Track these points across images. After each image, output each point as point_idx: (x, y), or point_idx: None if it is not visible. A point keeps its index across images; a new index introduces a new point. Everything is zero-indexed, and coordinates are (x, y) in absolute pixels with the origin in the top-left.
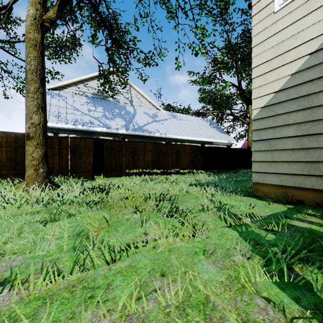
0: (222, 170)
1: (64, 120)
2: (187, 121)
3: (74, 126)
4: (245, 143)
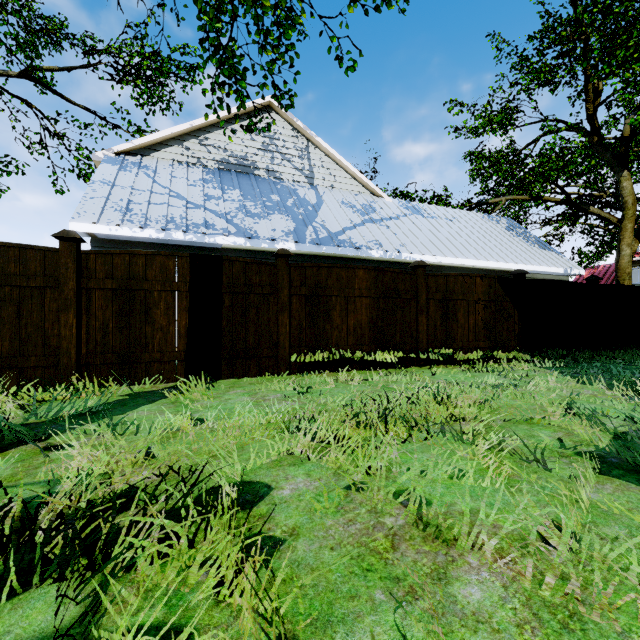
0: (576, 350)
1: (140, 219)
2: (451, 222)
3: (164, 235)
4: (581, 276)
